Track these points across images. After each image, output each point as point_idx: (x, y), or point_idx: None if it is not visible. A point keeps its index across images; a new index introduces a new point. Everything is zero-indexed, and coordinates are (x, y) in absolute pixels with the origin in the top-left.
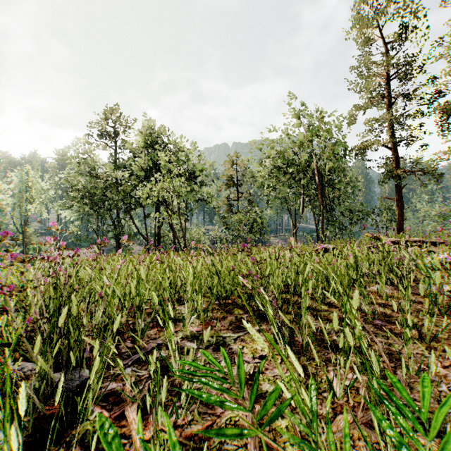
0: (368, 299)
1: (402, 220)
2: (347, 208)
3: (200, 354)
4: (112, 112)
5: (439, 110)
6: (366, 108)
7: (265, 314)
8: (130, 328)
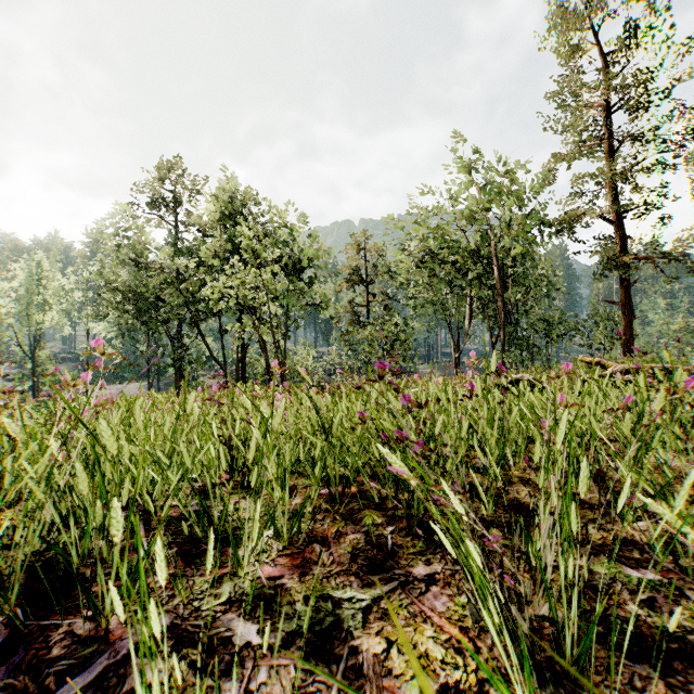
0: (656, 485)
1: (631, 337)
2: (542, 318)
3: (264, 675)
4: (170, 168)
5: (693, 159)
6: (573, 159)
7: None
8: (81, 586)
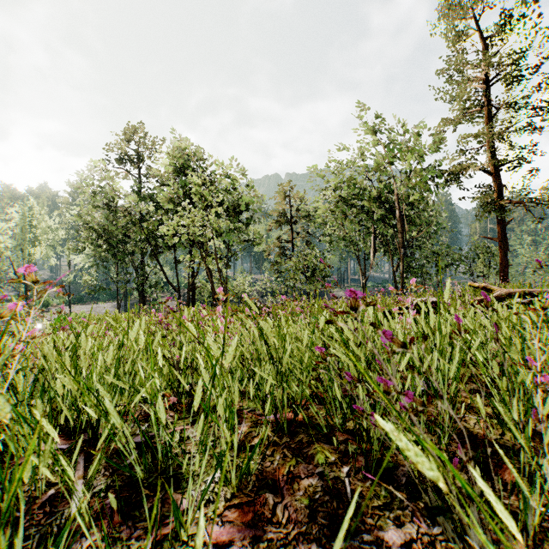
0: None
1: (506, 266)
2: (433, 251)
3: None
4: (135, 131)
5: None
6: (459, 123)
7: (396, 470)
8: None
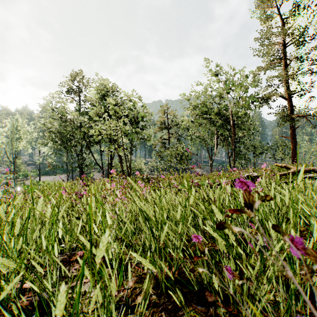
0: None
1: (295, 154)
2: (252, 144)
3: None
4: (77, 75)
5: None
6: (267, 69)
7: None
8: None
